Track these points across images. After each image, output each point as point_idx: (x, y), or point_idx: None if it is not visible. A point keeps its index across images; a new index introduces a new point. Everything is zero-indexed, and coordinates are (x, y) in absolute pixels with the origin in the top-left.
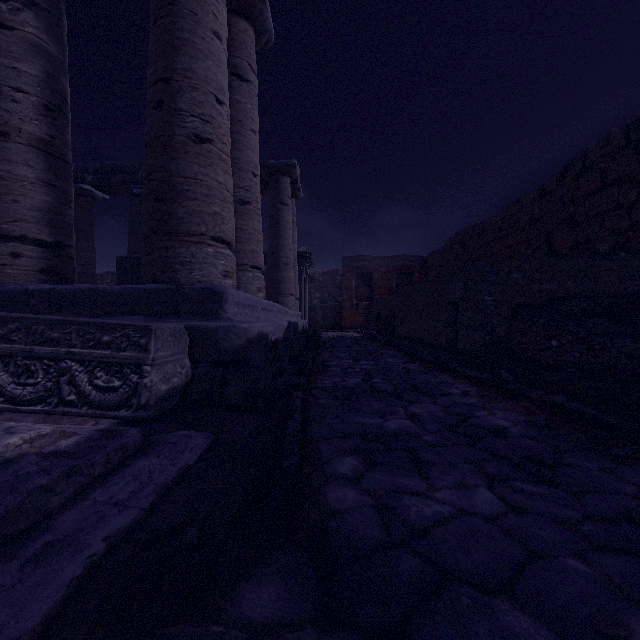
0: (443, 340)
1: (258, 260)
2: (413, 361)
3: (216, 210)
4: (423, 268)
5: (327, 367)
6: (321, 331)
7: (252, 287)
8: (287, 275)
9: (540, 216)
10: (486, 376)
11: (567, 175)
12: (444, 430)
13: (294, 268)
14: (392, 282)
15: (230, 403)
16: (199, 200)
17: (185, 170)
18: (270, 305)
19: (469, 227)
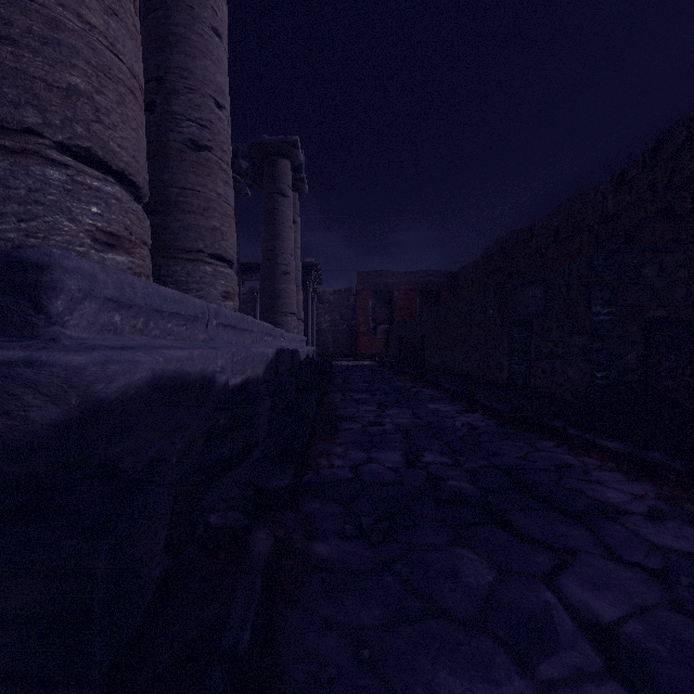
0: (504, 375)
1: (224, 246)
2: (471, 409)
3: (76, 84)
4: (452, 286)
5: (339, 422)
6: (332, 360)
7: (212, 290)
8: (286, 288)
9: (617, 211)
10: (662, 458)
11: (661, 151)
12: None
13: (297, 281)
14: (416, 302)
15: None
16: (20, 45)
17: None
18: (245, 321)
19: (513, 233)
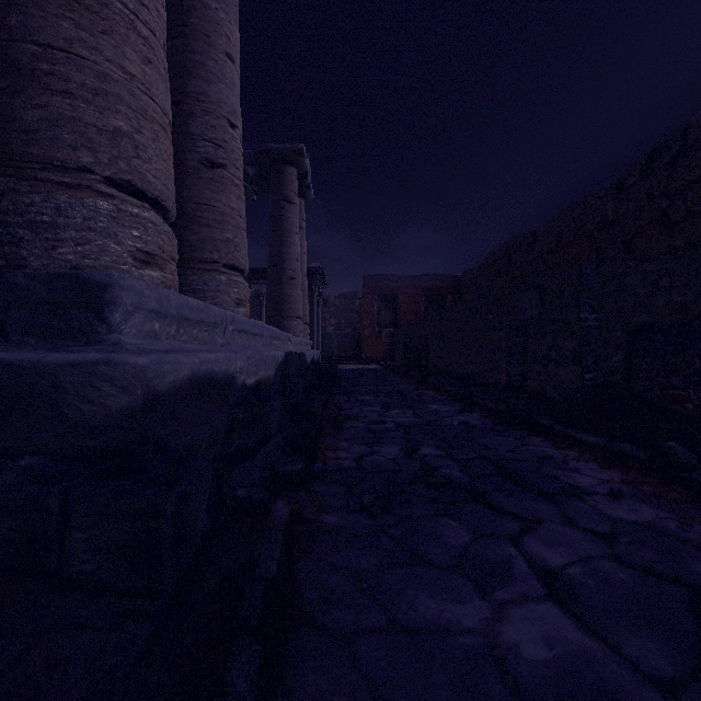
0: (503, 377)
1: (237, 256)
2: (469, 409)
3: (120, 126)
4: (456, 289)
5: (344, 421)
6: (337, 363)
7: (226, 298)
8: (293, 292)
9: (615, 217)
10: (630, 449)
11: (657, 161)
12: (696, 677)
13: (303, 285)
14: (420, 306)
15: (77, 574)
16: (76, 97)
17: (42, 29)
18: (256, 326)
19: (516, 238)
